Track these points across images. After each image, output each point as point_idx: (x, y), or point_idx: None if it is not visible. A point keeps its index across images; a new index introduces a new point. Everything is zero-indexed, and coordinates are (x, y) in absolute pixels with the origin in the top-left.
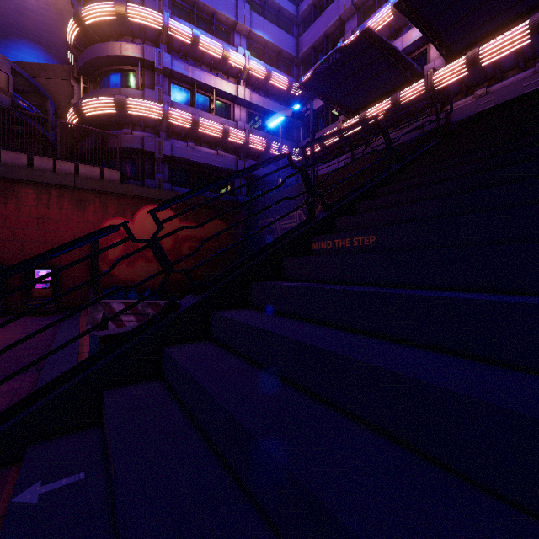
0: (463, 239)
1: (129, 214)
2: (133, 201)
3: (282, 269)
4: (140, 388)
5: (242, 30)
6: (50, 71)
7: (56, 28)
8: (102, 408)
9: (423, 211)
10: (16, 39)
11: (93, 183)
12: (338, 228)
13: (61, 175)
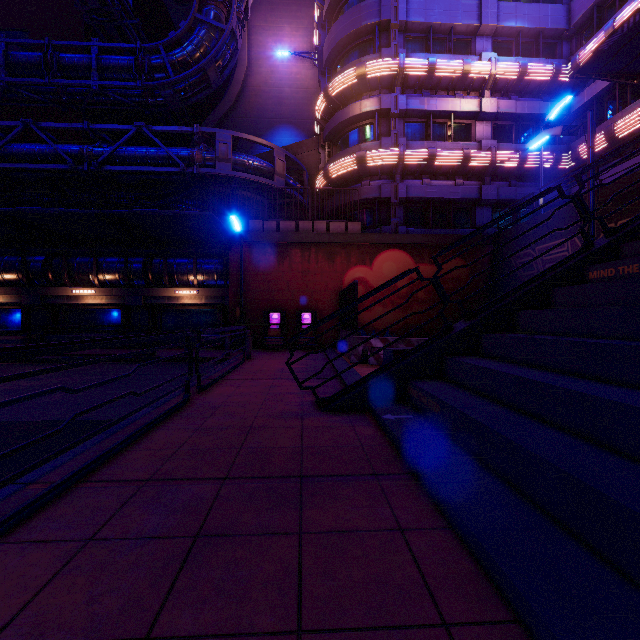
0: None
1: (368, 261)
2: (371, 249)
3: (551, 300)
4: (432, 381)
5: (487, 31)
6: (304, 146)
7: (303, 105)
8: (406, 392)
9: None
10: (277, 126)
11: (340, 237)
12: (626, 254)
13: (317, 234)
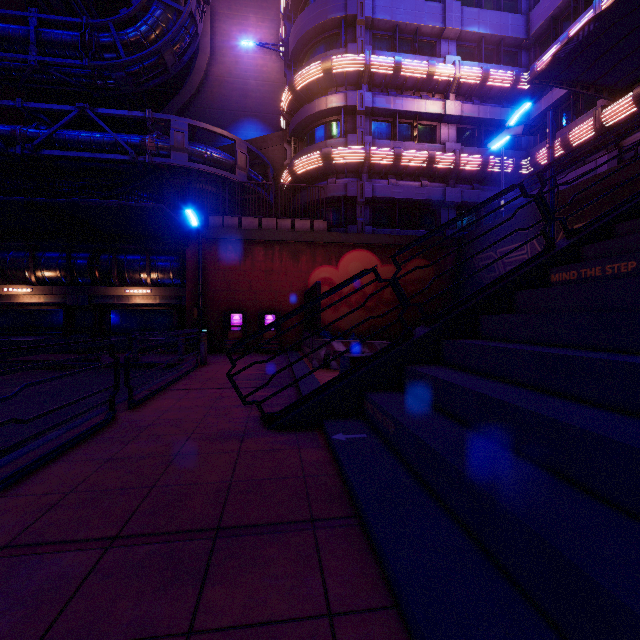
0: None
1: (334, 261)
2: (337, 248)
3: (513, 303)
4: (389, 393)
5: (451, 34)
6: (269, 141)
7: (269, 99)
8: (362, 405)
9: None
10: (242, 119)
11: (305, 235)
12: (587, 257)
13: (281, 232)
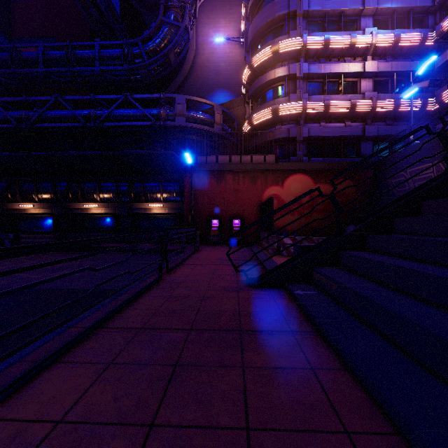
0: None
1: (280, 182)
2: (282, 174)
3: (420, 210)
4: (329, 268)
5: (369, 12)
6: (234, 103)
7: (233, 74)
8: (310, 275)
9: None
10: (216, 90)
11: (260, 165)
12: None
13: (244, 164)
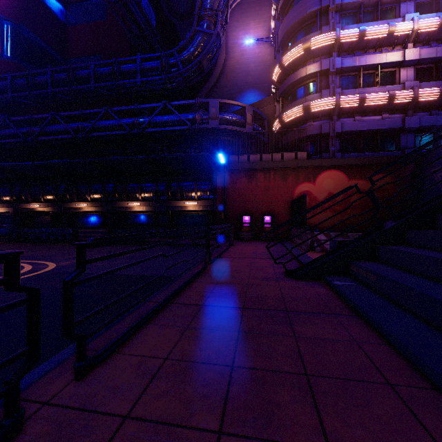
0: None
1: (312, 179)
2: (314, 170)
3: None
4: (368, 262)
5: None
6: (264, 102)
7: (263, 74)
8: (348, 268)
9: None
10: (245, 90)
11: (291, 163)
12: None
13: (275, 162)
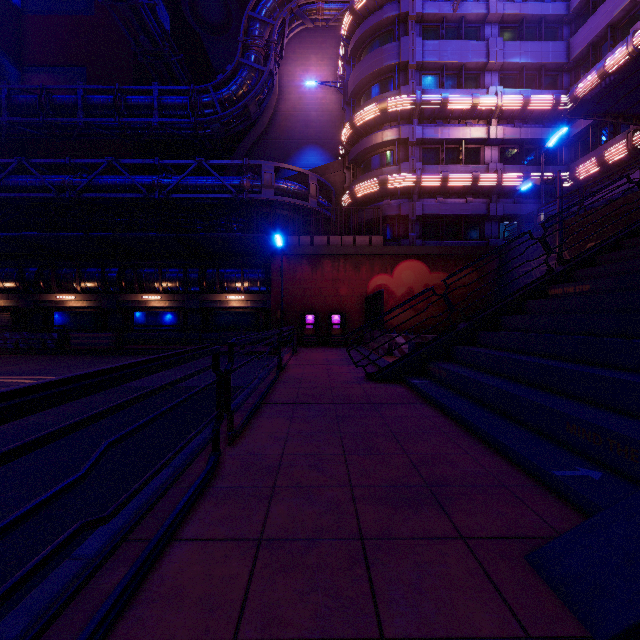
0: (637, 287)
1: (389, 270)
2: (392, 259)
3: (523, 309)
4: (442, 361)
5: (494, 67)
6: (331, 168)
7: (327, 127)
8: (425, 369)
9: (633, 266)
10: (304, 147)
11: (365, 249)
12: (574, 278)
13: (345, 247)
